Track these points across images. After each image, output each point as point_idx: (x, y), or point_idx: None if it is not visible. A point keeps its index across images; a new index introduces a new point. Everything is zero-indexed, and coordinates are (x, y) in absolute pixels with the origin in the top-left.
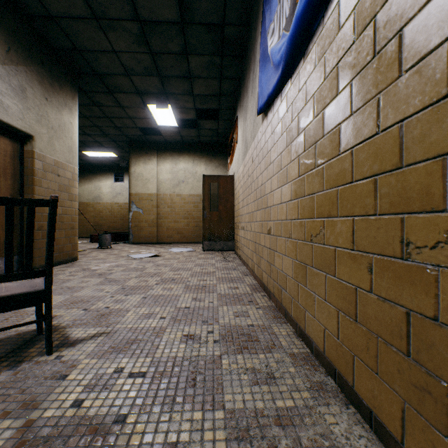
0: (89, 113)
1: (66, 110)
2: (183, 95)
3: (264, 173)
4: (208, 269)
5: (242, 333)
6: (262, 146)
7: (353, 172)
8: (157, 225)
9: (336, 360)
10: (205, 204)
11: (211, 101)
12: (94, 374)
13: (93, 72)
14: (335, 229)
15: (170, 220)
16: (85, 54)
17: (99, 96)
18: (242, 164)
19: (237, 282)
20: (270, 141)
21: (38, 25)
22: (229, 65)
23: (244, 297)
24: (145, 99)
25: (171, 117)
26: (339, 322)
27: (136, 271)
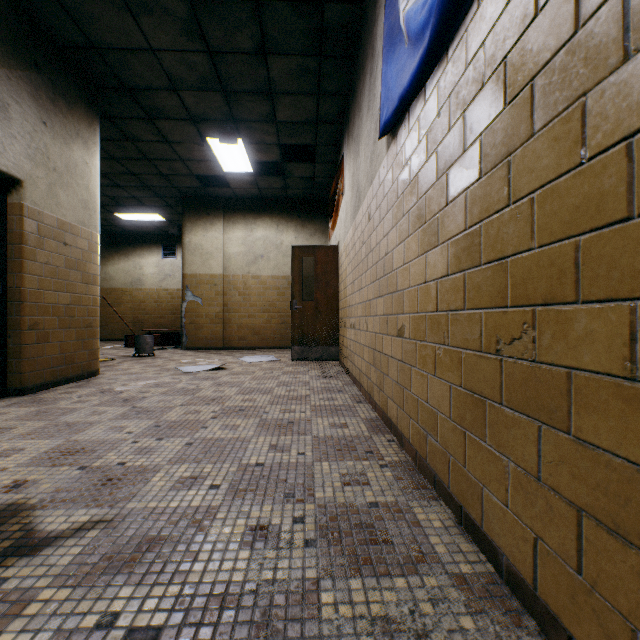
0: (119, 153)
1: (78, 143)
2: (260, 123)
3: (390, 235)
4: (298, 392)
5: (358, 524)
6: (388, 190)
7: (635, 194)
8: (224, 322)
9: (572, 619)
10: (294, 289)
11: (303, 132)
12: (54, 633)
13: (121, 85)
14: (570, 329)
15: (243, 315)
16: (106, 54)
17: (132, 125)
18: (352, 227)
19: (345, 414)
20: (403, 177)
21: (29, 5)
22: (331, 72)
23: (358, 443)
24: (202, 129)
25: (244, 158)
26: (584, 537)
27: (185, 394)
